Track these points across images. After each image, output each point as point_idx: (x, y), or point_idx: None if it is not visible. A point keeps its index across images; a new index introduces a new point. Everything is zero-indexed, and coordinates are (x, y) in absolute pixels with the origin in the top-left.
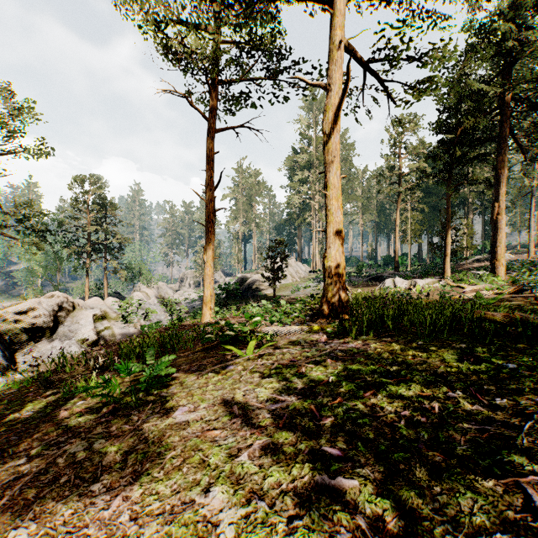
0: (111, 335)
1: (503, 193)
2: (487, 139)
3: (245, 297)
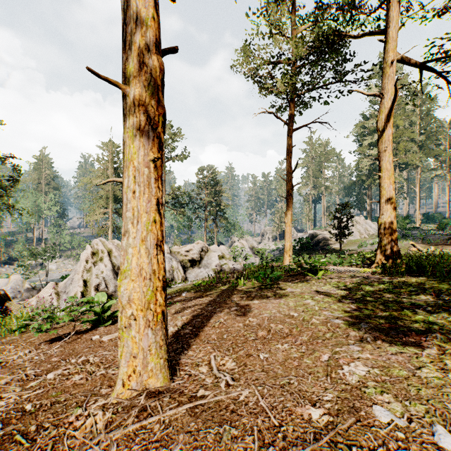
0: (228, 268)
1: None
2: None
3: (315, 249)
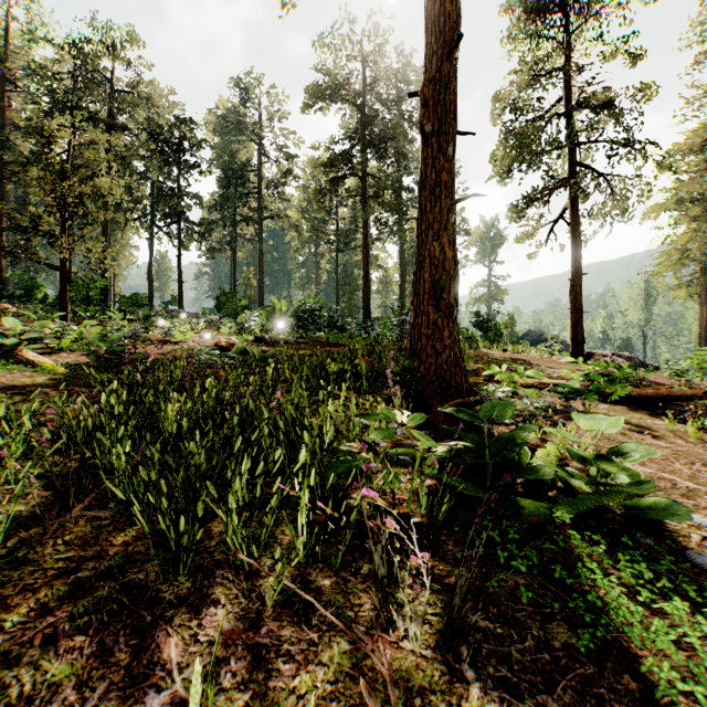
0: None
1: None
2: None
3: None
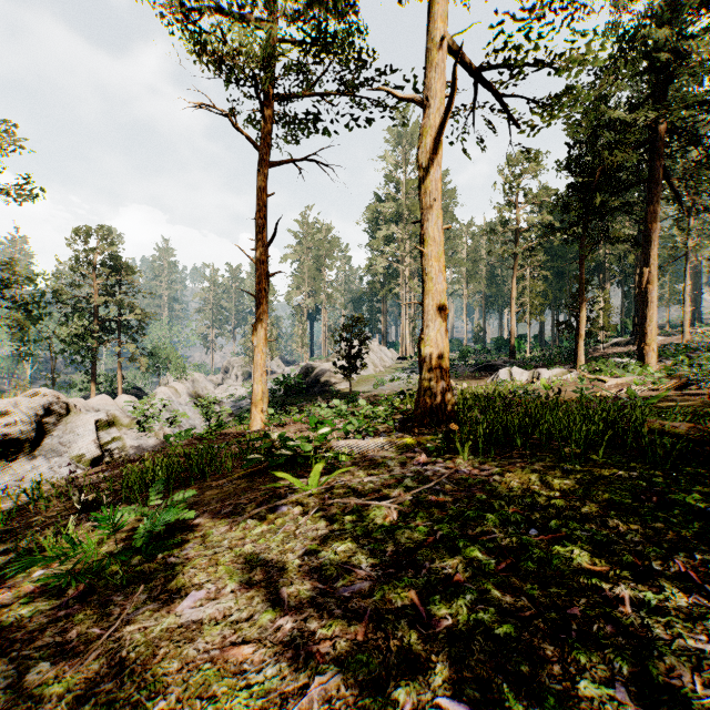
0: (121, 449)
1: (654, 255)
2: (633, 184)
3: (312, 393)
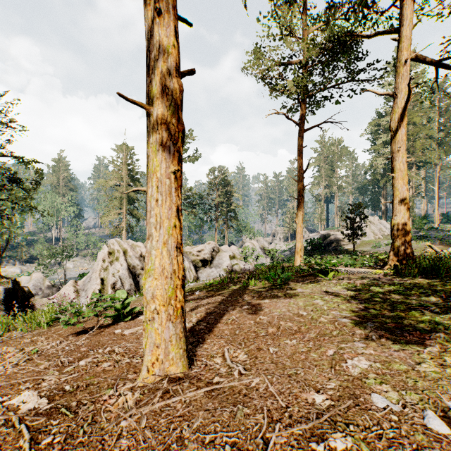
0: (238, 268)
1: None
2: None
3: (327, 250)
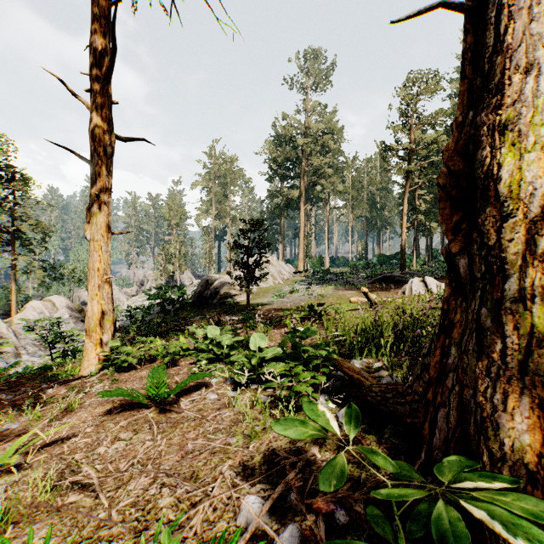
0: None
1: None
2: None
3: (211, 305)
